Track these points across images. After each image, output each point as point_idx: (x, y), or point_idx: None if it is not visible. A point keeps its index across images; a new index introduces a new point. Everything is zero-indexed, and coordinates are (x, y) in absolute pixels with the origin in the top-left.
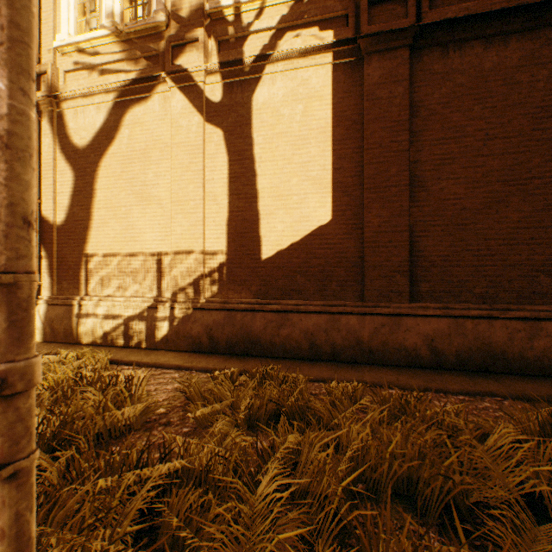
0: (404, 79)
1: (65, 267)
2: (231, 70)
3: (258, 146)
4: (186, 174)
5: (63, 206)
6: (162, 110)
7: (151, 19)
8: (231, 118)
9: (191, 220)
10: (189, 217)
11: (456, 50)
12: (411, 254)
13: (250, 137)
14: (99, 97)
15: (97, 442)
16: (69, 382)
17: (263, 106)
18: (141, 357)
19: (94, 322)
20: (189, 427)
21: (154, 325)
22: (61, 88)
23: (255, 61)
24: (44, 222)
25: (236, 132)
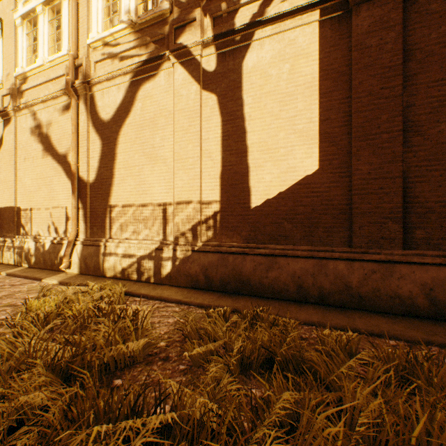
0: (397, 24)
1: (95, 216)
2: (224, 41)
3: (247, 106)
4: (186, 136)
5: (94, 168)
6: (167, 84)
7: (158, 8)
8: (224, 84)
9: (190, 175)
10: (188, 172)
11: None
12: (404, 201)
13: (240, 99)
14: (119, 79)
15: (104, 373)
16: (89, 312)
17: (252, 69)
18: (149, 291)
19: (115, 259)
20: (185, 364)
21: (160, 264)
22: (92, 75)
23: (245, 30)
24: (80, 181)
25: (228, 95)
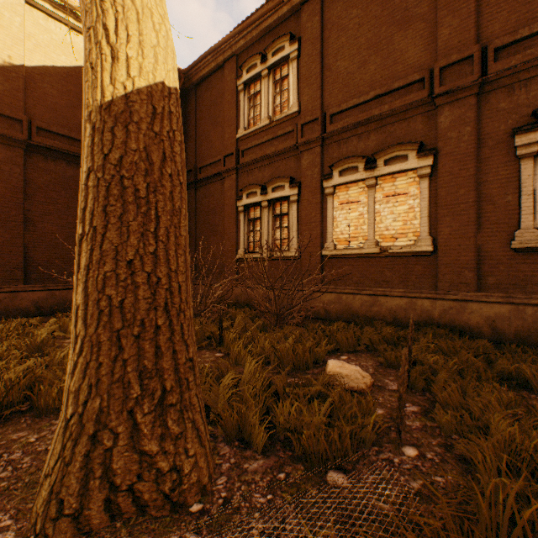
0: (22, 165)
1: None
2: None
3: None
4: None
5: None
6: None
7: None
8: None
9: None
10: None
11: (54, 161)
12: (27, 259)
13: None
14: None
15: None
16: None
17: None
18: None
19: None
20: None
21: None
22: None
23: None
24: None
25: None
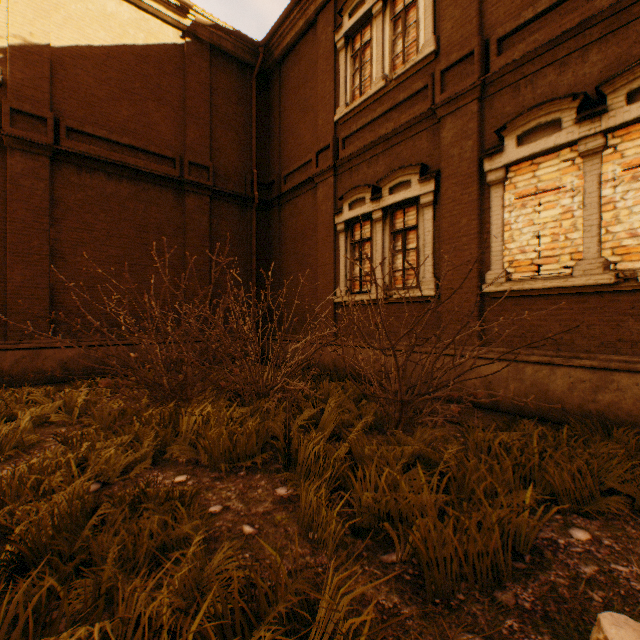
0: (47, 179)
1: None
2: None
3: None
4: None
5: None
6: None
7: None
8: None
9: None
10: None
11: (89, 173)
12: (54, 305)
13: None
14: None
15: None
16: None
17: None
18: None
19: None
20: None
21: None
22: None
23: None
24: None
25: None
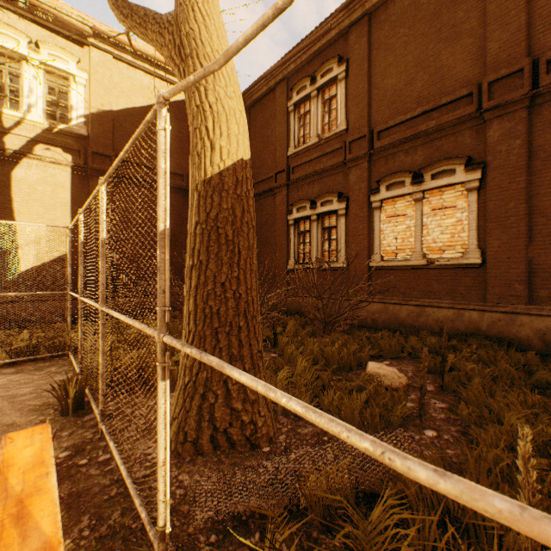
0: (111, 193)
1: None
2: None
3: (17, 203)
4: None
5: None
6: None
7: None
8: None
9: None
10: None
11: (134, 187)
12: (114, 271)
13: (10, 196)
14: None
15: None
16: None
17: (22, 180)
18: None
19: None
20: None
21: None
22: None
23: (16, 153)
24: None
25: None
